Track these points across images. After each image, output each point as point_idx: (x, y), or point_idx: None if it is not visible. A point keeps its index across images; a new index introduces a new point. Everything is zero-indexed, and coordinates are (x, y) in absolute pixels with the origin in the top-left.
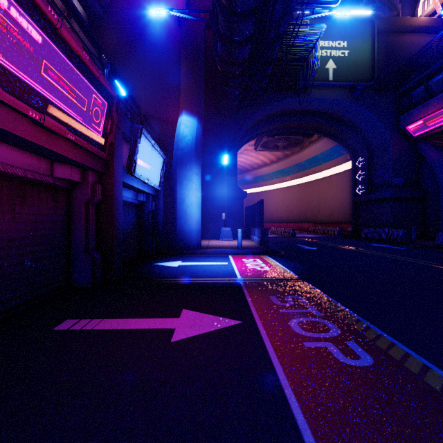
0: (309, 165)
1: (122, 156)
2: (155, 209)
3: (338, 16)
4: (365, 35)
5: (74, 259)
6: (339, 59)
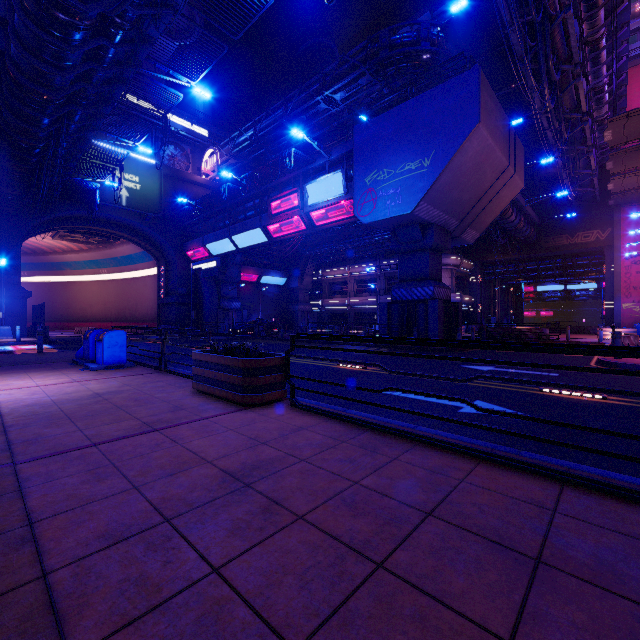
0: (126, 261)
1: None
2: None
3: (131, 155)
4: (155, 177)
5: None
6: (132, 190)
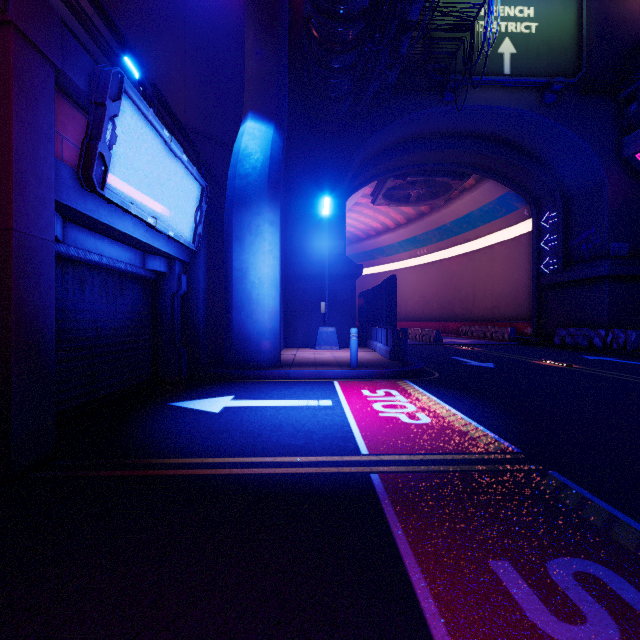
0: (457, 228)
1: (53, 133)
2: (188, 289)
3: None
4: None
5: None
6: (521, 38)
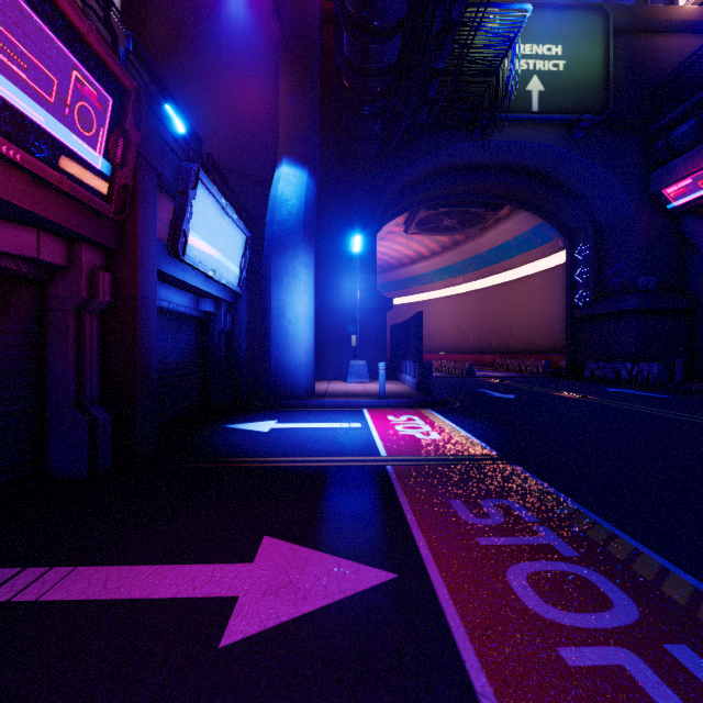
0: (494, 257)
1: (156, 221)
2: (232, 327)
3: (548, 2)
4: (593, 35)
5: (52, 421)
6: (549, 76)
